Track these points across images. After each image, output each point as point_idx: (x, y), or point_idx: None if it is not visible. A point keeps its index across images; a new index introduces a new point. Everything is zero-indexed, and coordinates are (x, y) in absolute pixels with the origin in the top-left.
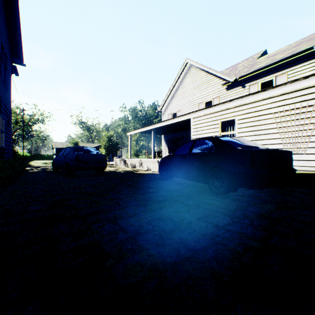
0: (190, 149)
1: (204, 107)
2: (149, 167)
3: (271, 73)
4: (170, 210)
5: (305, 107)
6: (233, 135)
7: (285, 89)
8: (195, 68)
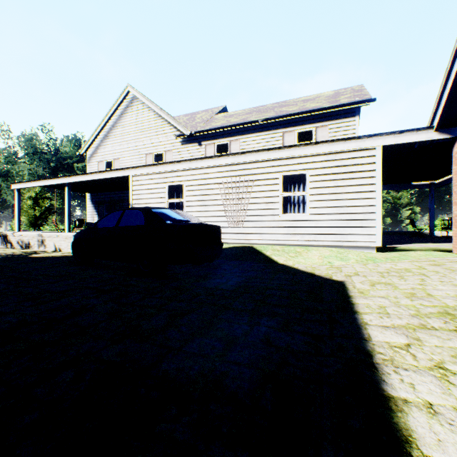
0: (117, 221)
1: (155, 161)
2: (58, 246)
3: (226, 136)
4: (74, 299)
5: (243, 182)
6: (182, 203)
7: (228, 161)
8: (141, 102)
